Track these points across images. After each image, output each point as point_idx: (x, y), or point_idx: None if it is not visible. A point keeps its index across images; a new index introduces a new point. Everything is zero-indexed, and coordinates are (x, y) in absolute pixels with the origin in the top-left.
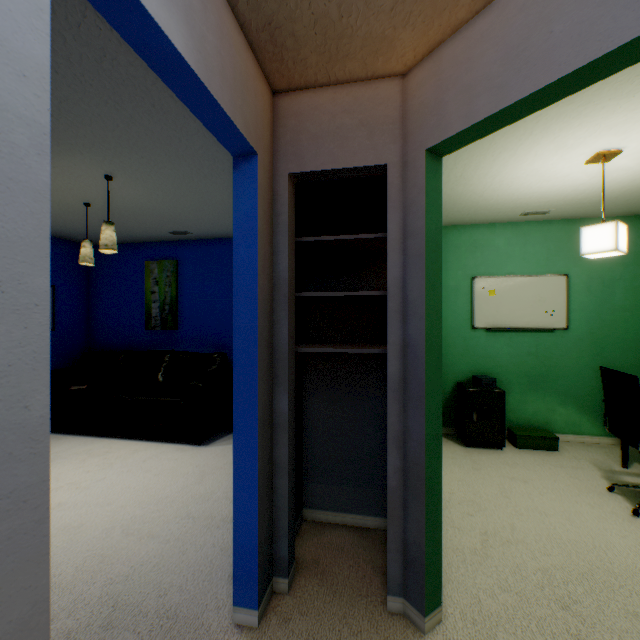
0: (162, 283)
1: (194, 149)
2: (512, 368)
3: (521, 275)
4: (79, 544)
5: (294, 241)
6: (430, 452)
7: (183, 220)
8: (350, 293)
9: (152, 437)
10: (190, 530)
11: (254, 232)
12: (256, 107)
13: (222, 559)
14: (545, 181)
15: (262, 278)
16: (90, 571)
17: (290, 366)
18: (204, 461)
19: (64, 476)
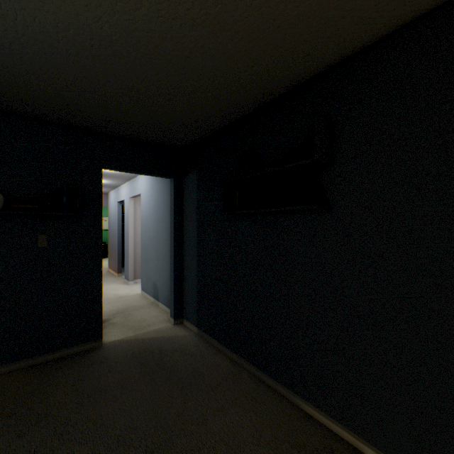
0: None
1: None
2: None
3: None
4: None
5: None
6: None
7: None
8: None
9: None
10: None
11: None
12: None
13: None
14: None
15: None
16: None
17: None
18: None
19: None
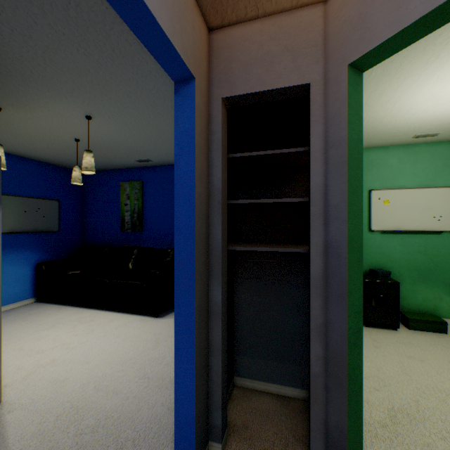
0: (132, 198)
1: (148, 89)
2: (404, 263)
3: (412, 187)
4: (62, 396)
5: (227, 157)
6: (352, 345)
7: (145, 150)
8: (275, 200)
9: (124, 309)
10: (145, 389)
11: (192, 146)
12: (193, 37)
13: (168, 418)
14: (441, 105)
15: (199, 187)
16: (66, 421)
17: (223, 262)
18: (159, 330)
19: (59, 338)
